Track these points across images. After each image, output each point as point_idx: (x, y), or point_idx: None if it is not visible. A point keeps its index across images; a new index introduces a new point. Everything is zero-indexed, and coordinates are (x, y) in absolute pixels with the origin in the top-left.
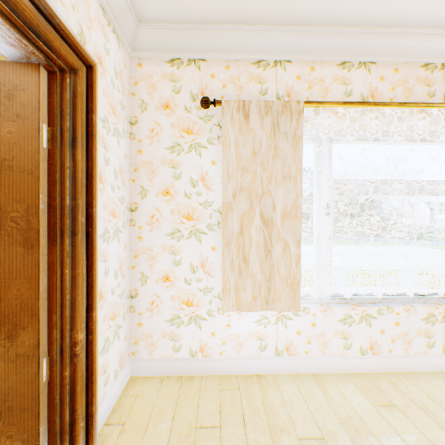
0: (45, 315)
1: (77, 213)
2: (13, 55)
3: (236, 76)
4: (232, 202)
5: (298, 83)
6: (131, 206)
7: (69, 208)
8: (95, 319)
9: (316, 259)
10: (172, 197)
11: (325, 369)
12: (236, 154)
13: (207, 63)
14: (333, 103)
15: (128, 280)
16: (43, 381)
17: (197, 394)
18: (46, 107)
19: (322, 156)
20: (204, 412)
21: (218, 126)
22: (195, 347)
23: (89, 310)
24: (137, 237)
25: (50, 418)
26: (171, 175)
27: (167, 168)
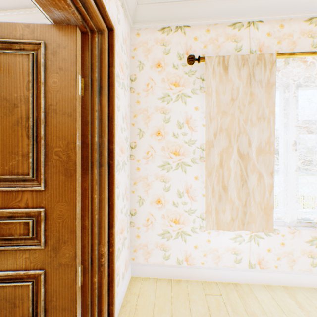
0: (80, 231)
1: (102, 148)
2: (57, 18)
3: (215, 37)
4: (213, 140)
5: (269, 39)
6: (131, 144)
7: (97, 144)
8: (114, 235)
9: (282, 188)
10: (162, 137)
11: (294, 283)
12: (216, 101)
13: (191, 29)
14: (303, 53)
15: (129, 202)
16: (78, 286)
17: (187, 297)
18: (80, 61)
19: (289, 100)
20: (196, 314)
21: (200, 79)
22: (181, 257)
23: (110, 227)
24: (136, 168)
25: (83, 315)
26: (162, 119)
27: (159, 114)
